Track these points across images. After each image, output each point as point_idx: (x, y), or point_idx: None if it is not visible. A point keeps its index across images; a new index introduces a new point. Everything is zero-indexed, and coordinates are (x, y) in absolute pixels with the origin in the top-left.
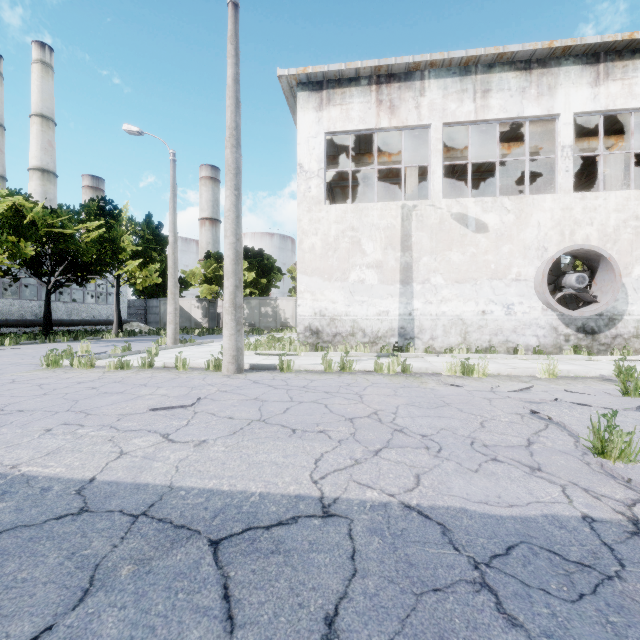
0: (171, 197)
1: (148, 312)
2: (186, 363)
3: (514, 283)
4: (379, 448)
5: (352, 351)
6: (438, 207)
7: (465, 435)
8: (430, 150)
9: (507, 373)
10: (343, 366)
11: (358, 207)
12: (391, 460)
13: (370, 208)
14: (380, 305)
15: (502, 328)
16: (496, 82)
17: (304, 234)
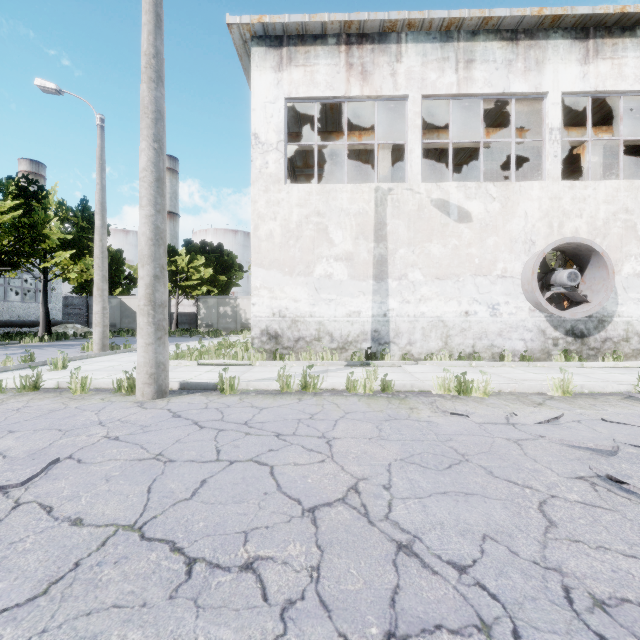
0: (98, 171)
1: (90, 312)
2: (86, 383)
3: (500, 280)
4: None
5: (318, 359)
6: (416, 191)
7: (537, 559)
8: (407, 126)
9: (510, 390)
10: (305, 384)
11: (325, 188)
12: None
13: (339, 190)
14: (350, 304)
15: (487, 331)
16: (480, 52)
17: (260, 218)
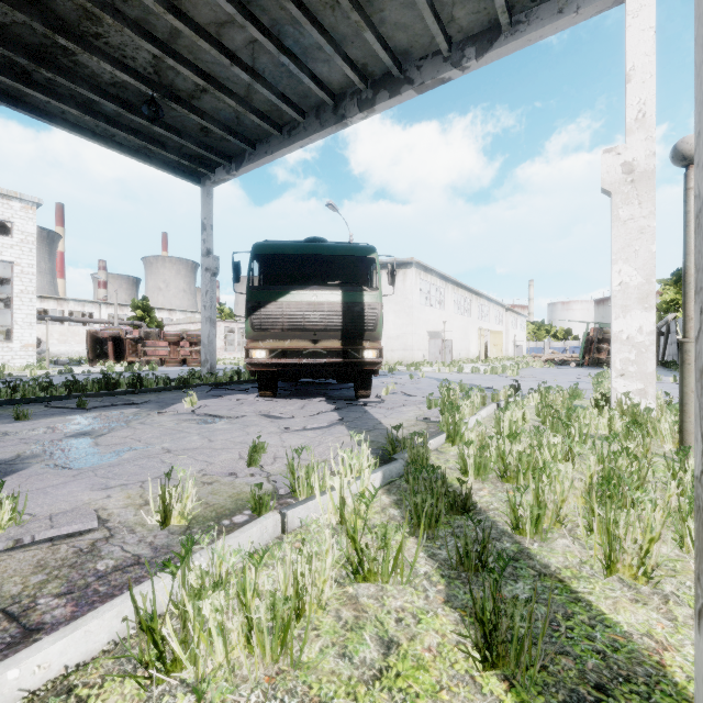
0: None
1: None
2: None
3: None
4: None
5: None
6: None
7: None
8: None
9: None
10: None
11: None
12: None
13: None
14: None
15: None
16: None
17: None
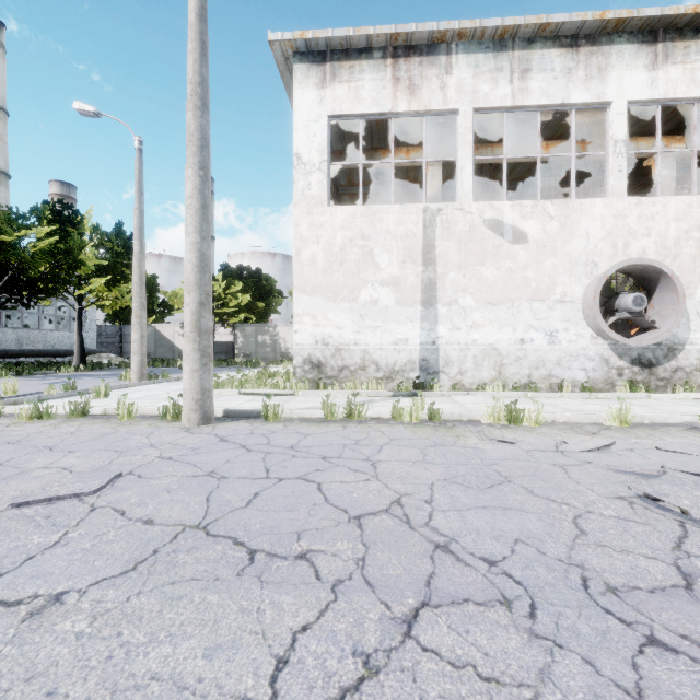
0: (136, 195)
1: (123, 341)
2: (133, 410)
3: (558, 305)
4: (413, 608)
5: (362, 389)
6: (468, 211)
7: (563, 558)
8: (458, 141)
9: (564, 420)
10: (350, 412)
11: (370, 209)
12: (443, 656)
13: (385, 211)
14: (397, 331)
15: (544, 360)
16: (537, 60)
17: (303, 242)
